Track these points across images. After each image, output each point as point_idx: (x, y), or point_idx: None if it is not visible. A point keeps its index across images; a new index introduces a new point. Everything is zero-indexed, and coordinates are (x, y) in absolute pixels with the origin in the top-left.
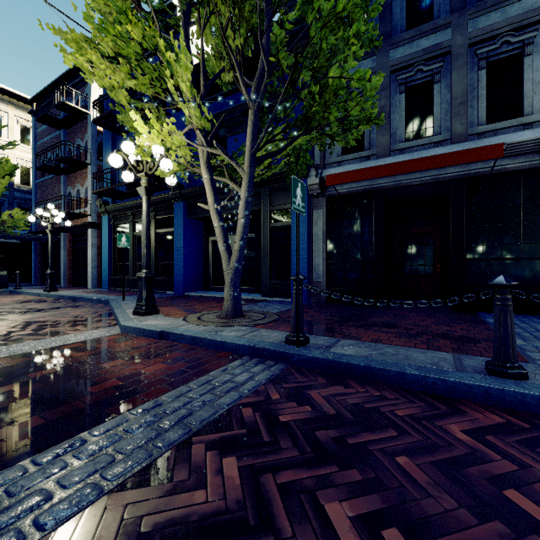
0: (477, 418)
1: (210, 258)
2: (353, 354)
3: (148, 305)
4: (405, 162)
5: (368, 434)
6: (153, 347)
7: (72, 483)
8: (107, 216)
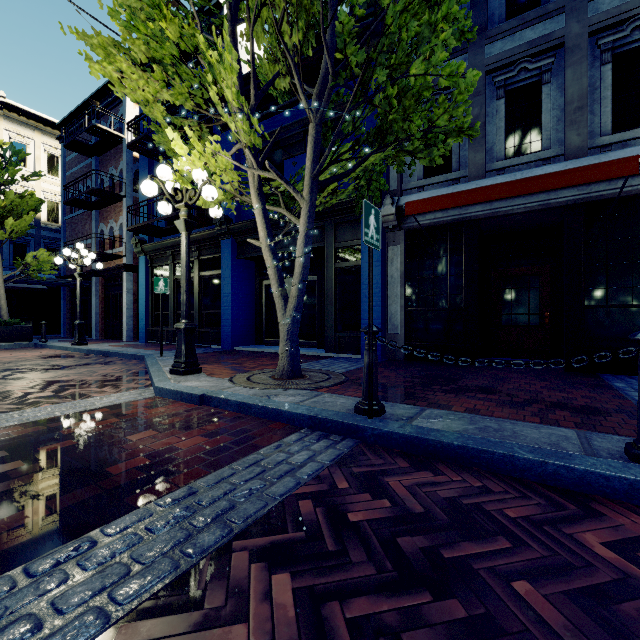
0: (622, 525)
1: (263, 306)
2: (444, 429)
3: (188, 362)
4: (506, 183)
5: (470, 544)
6: (191, 414)
7: (70, 607)
8: (144, 257)
